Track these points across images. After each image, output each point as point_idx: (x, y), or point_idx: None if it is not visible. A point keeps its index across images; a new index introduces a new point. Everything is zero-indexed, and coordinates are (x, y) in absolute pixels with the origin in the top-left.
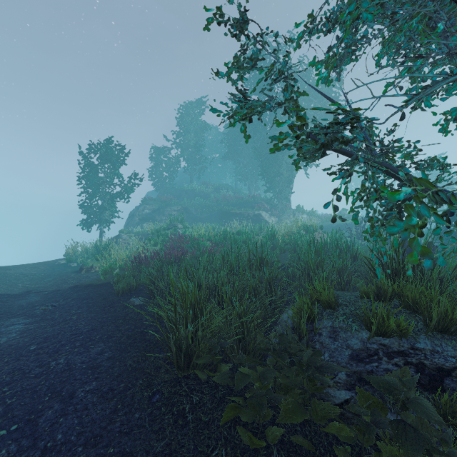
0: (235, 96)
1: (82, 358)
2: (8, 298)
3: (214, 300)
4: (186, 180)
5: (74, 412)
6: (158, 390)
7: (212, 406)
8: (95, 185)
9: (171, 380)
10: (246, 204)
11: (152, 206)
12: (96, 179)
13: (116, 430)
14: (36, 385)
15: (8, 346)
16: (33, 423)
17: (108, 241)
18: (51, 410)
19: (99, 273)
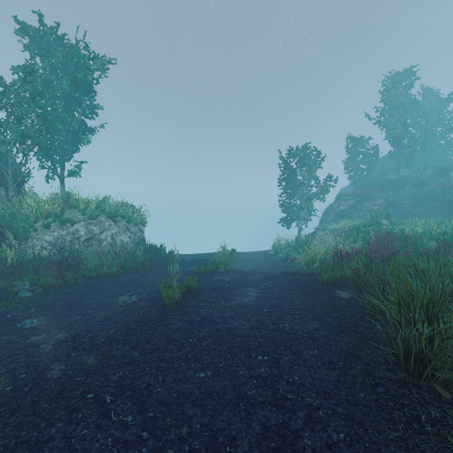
0: None
1: (302, 328)
2: (243, 273)
3: None
4: (389, 168)
5: (304, 366)
6: (380, 383)
7: None
8: (294, 187)
9: (395, 380)
10: None
11: (348, 201)
12: (295, 182)
13: (342, 396)
14: (273, 336)
15: (250, 305)
16: (276, 360)
17: (306, 237)
18: (287, 357)
19: (302, 264)
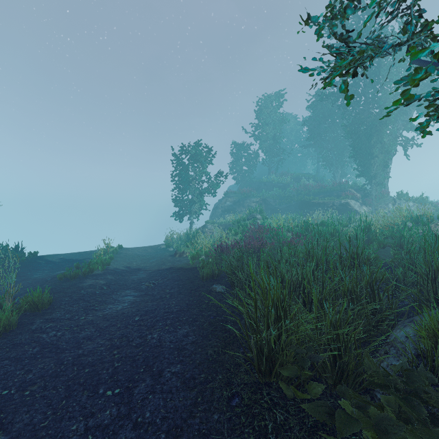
0: (331, 47)
1: (171, 337)
2: (126, 273)
3: (298, 299)
4: (264, 172)
5: (161, 392)
6: (237, 392)
7: (301, 435)
8: (186, 182)
9: (250, 383)
10: (330, 193)
11: (233, 198)
12: (187, 177)
13: (195, 426)
14: (135, 354)
15: (121, 313)
16: (130, 391)
17: (196, 230)
18: (144, 384)
19: (188, 258)
